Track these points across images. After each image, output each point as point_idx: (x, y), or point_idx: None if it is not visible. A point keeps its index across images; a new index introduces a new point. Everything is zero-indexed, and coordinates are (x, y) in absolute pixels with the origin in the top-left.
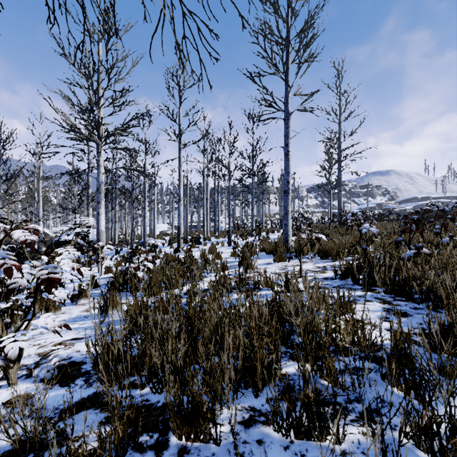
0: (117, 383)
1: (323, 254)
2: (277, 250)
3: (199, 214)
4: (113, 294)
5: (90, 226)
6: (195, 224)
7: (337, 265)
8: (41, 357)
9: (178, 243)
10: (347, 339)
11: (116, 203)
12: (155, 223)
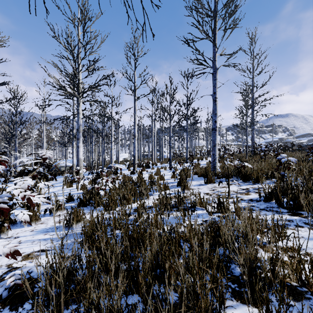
0: (59, 311)
1: (245, 178)
2: (207, 175)
3: (149, 147)
4: (77, 211)
5: (46, 158)
6: (146, 153)
7: (258, 188)
8: (2, 274)
9: (134, 167)
10: (292, 276)
11: (92, 140)
12: (119, 153)
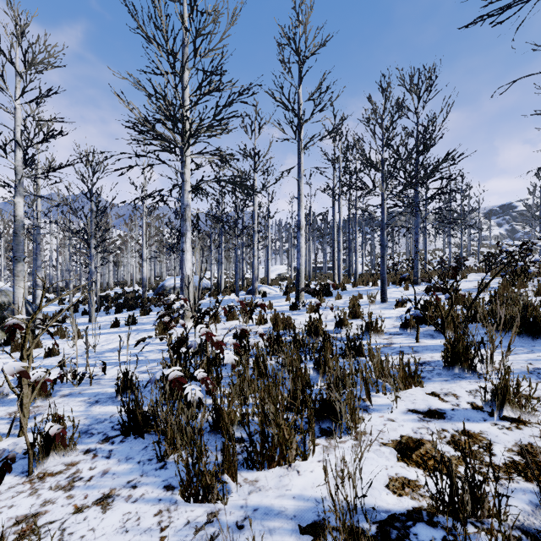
0: None
1: None
2: None
3: (325, 252)
4: None
5: None
6: (319, 265)
7: None
8: None
9: (297, 294)
10: None
11: (221, 240)
12: (269, 265)
